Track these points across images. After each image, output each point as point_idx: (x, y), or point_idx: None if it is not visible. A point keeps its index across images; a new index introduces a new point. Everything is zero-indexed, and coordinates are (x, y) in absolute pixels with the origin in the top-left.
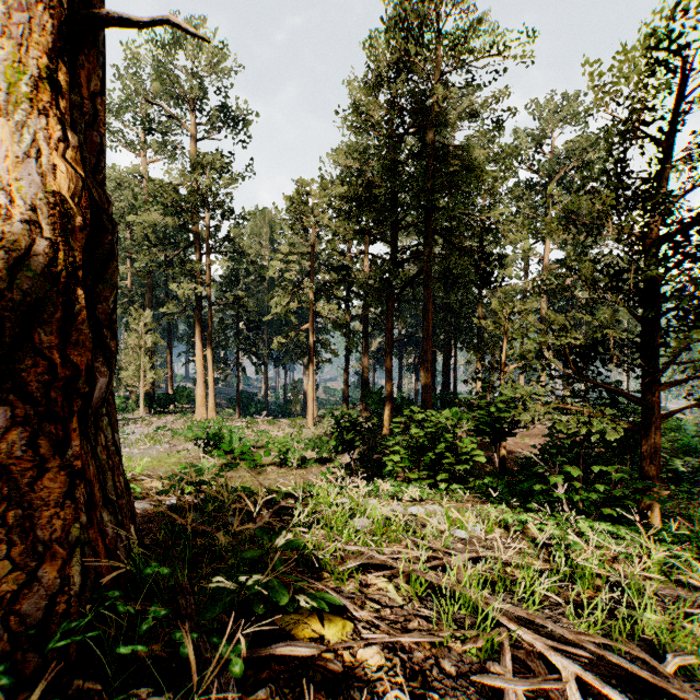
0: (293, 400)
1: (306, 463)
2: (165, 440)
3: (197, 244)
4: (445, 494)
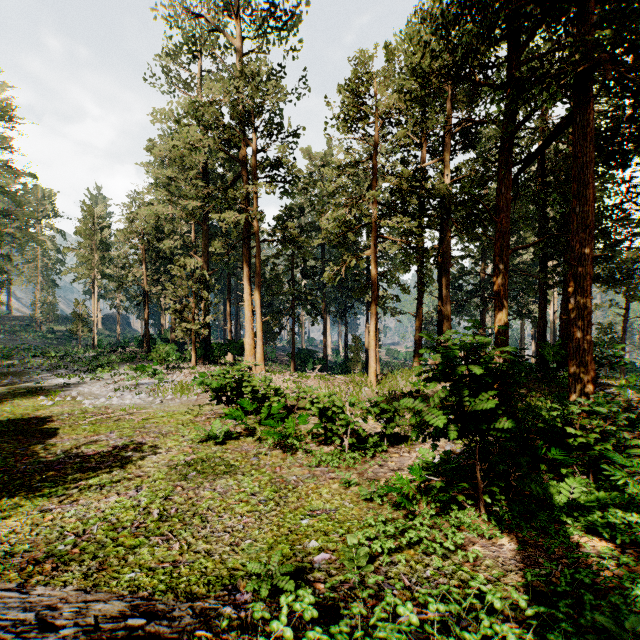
0: (353, 358)
1: (365, 440)
2: (197, 390)
3: (245, 175)
4: None
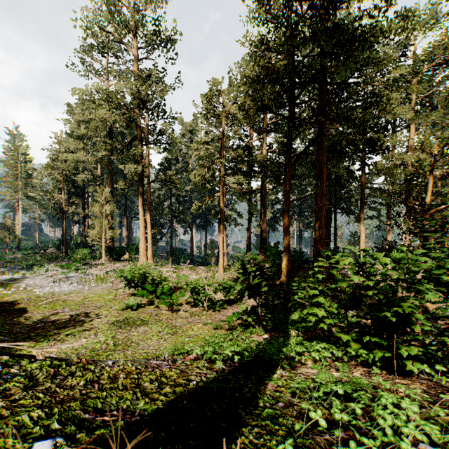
0: (210, 254)
1: (215, 303)
2: (111, 280)
3: (140, 138)
4: (413, 379)
